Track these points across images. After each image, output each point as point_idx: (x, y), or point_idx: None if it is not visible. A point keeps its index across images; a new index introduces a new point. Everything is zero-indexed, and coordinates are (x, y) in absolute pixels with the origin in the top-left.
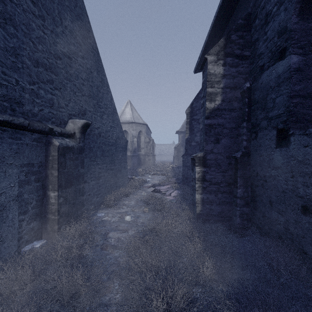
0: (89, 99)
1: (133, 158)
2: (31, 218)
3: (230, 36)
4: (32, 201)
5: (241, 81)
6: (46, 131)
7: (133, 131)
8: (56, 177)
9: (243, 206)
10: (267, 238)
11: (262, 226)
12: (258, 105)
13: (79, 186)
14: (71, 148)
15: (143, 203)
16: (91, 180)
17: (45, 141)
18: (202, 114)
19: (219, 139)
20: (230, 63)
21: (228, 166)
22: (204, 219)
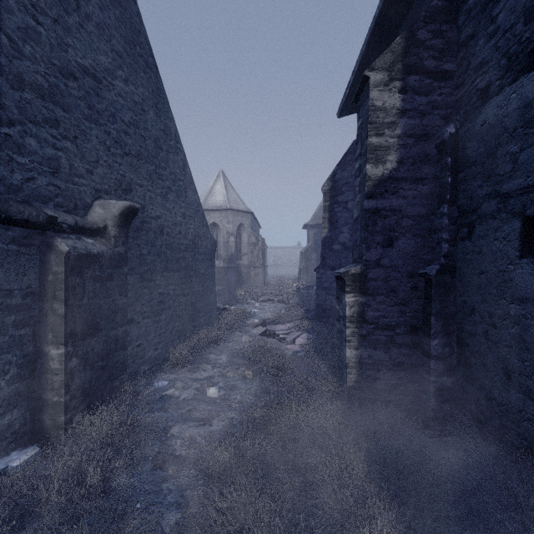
0: (139, 161)
1: (229, 272)
2: (6, 403)
3: (415, 32)
4: (8, 368)
5: (437, 123)
6: (40, 223)
7: (228, 224)
8: (63, 317)
9: (441, 374)
10: (498, 445)
11: (484, 418)
12: (474, 169)
13: (115, 331)
14: (98, 257)
15: (243, 359)
16: (143, 316)
17: (40, 243)
18: (358, 190)
19: (393, 238)
20: (415, 87)
21: (411, 294)
22: (362, 399)
